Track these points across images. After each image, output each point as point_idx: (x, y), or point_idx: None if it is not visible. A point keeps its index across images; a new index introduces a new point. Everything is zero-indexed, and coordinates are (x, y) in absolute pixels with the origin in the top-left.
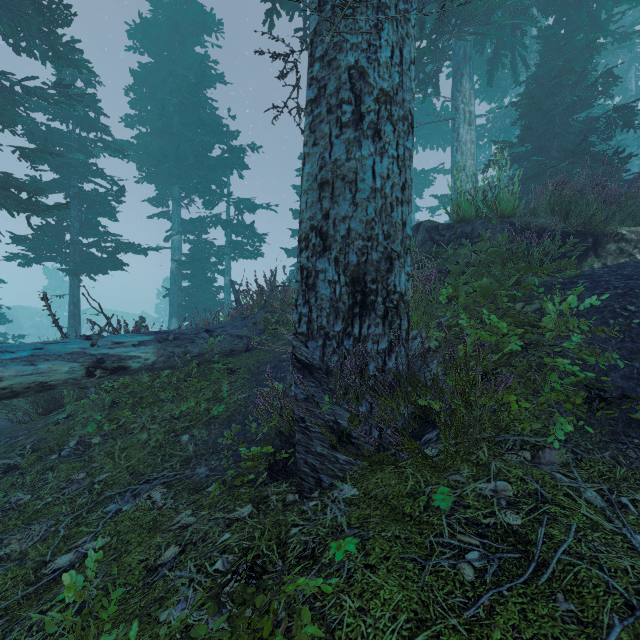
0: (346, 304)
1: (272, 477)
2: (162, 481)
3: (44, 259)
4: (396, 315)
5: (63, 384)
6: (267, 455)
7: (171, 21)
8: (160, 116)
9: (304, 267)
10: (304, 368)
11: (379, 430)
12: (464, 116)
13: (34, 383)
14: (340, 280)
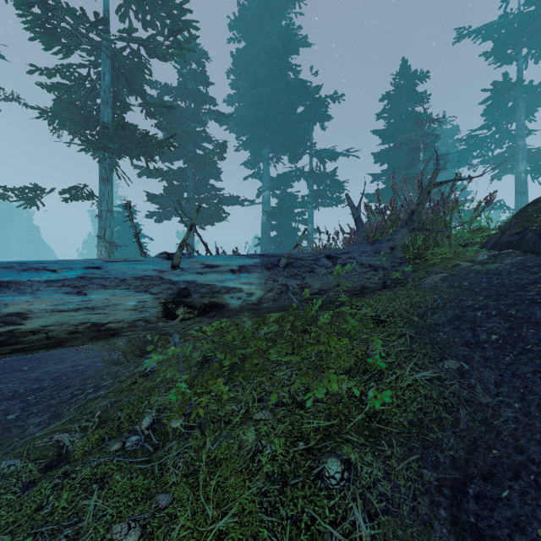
0: None
1: None
2: None
3: (169, 214)
4: None
5: (130, 328)
6: None
7: (262, 1)
8: (253, 86)
9: None
10: None
11: None
12: None
13: (83, 325)
14: None
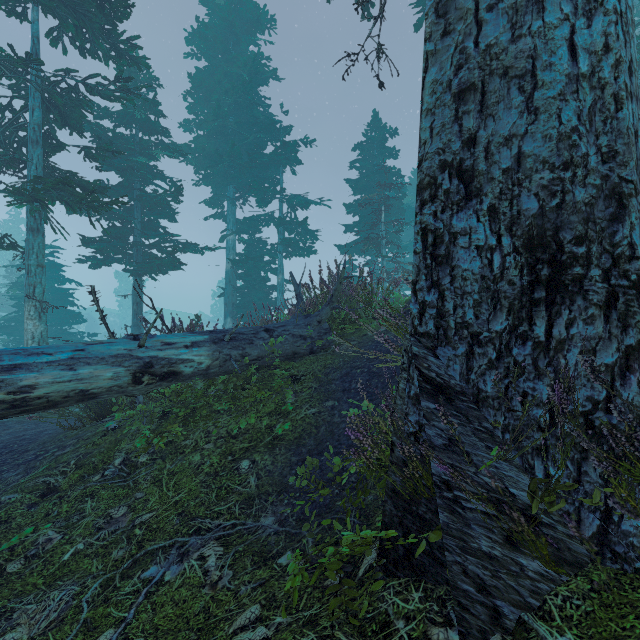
0: (515, 284)
1: (387, 570)
2: (217, 533)
3: (110, 260)
4: (637, 301)
5: (107, 392)
6: (360, 510)
7: (226, 22)
8: (216, 117)
9: (428, 229)
10: (436, 391)
11: (601, 517)
12: None
13: (73, 391)
14: (501, 244)
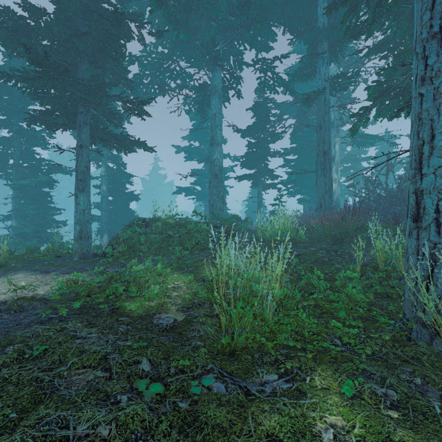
0: None
1: None
2: None
3: None
4: None
5: None
6: None
7: None
8: None
9: None
10: None
11: None
12: None
13: None
14: None
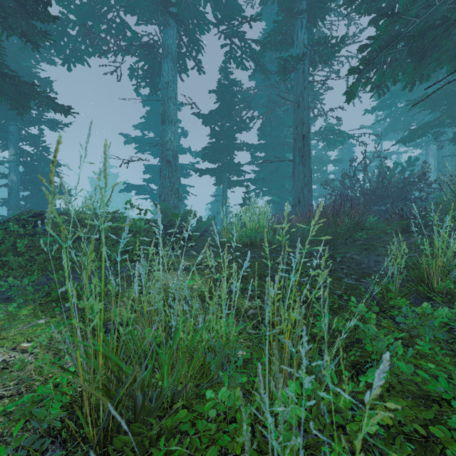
0: None
1: None
2: None
3: None
4: None
5: None
6: None
7: None
8: None
9: None
10: None
11: None
12: (430, 155)
13: None
14: None
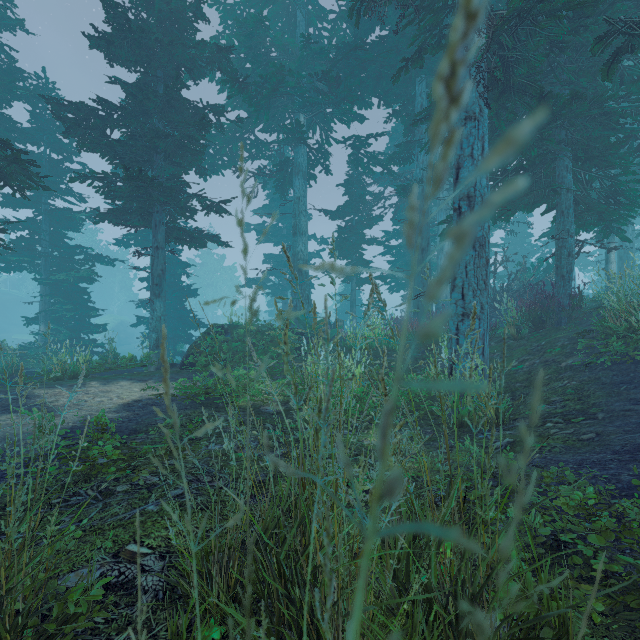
0: None
1: None
2: None
3: None
4: None
5: None
6: None
7: None
8: None
9: None
10: None
11: None
12: None
13: None
14: None
